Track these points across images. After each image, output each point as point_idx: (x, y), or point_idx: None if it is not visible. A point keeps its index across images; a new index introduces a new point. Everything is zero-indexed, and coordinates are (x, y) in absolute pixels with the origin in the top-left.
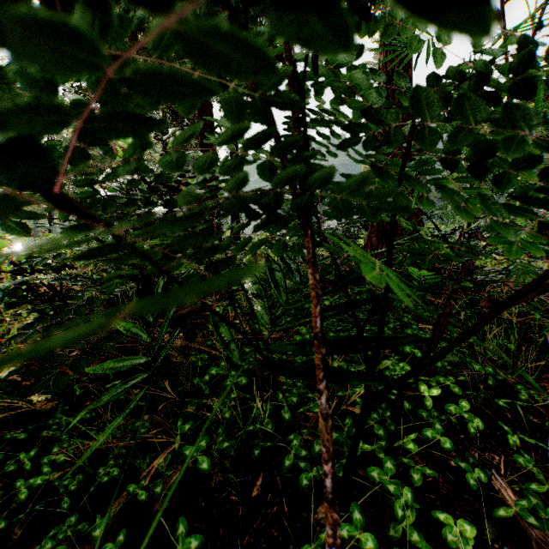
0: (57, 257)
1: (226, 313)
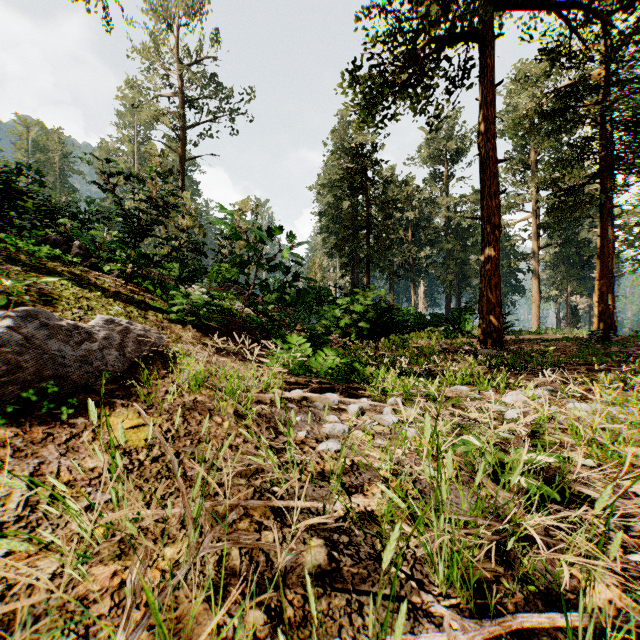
0: None
1: None
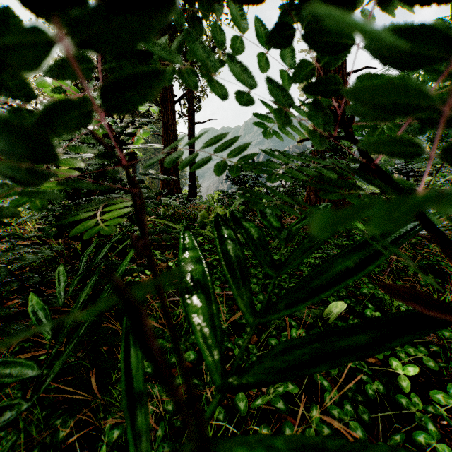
0: None
1: None
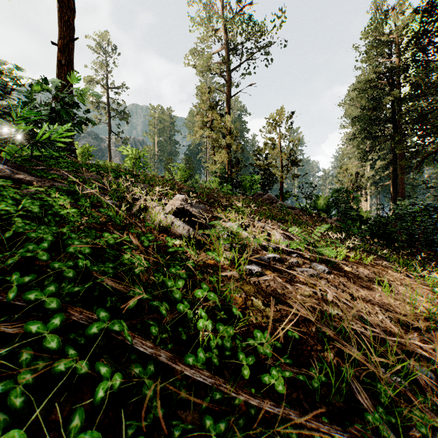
0: None
1: None
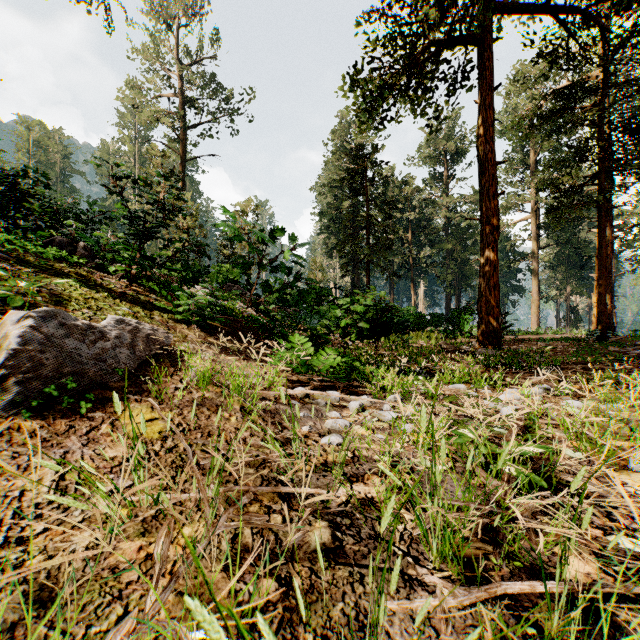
0: None
1: None
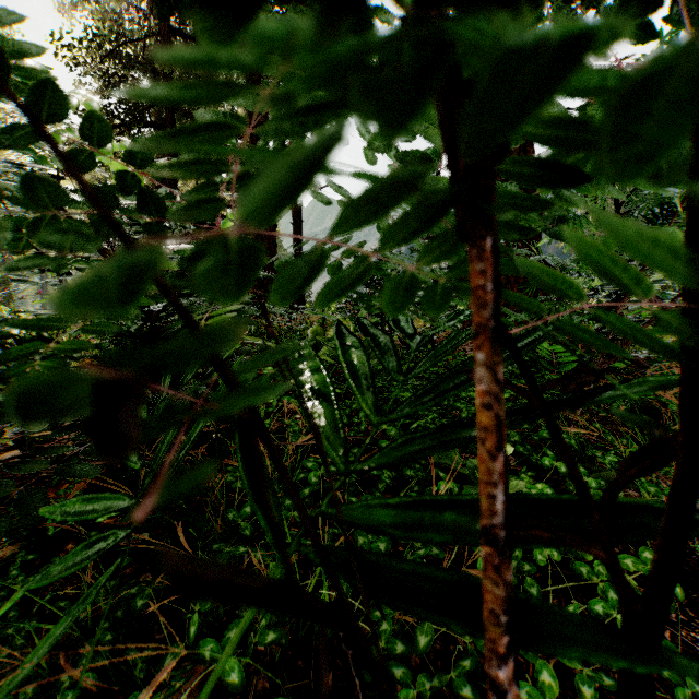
0: (0, 326)
1: (282, 404)
